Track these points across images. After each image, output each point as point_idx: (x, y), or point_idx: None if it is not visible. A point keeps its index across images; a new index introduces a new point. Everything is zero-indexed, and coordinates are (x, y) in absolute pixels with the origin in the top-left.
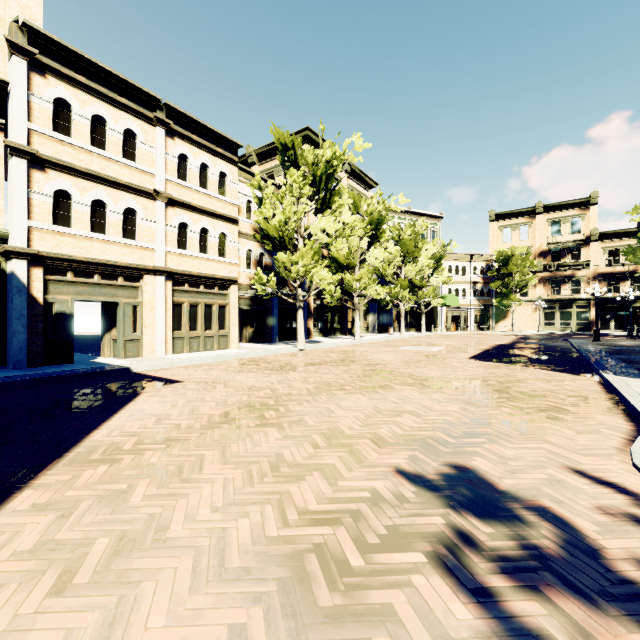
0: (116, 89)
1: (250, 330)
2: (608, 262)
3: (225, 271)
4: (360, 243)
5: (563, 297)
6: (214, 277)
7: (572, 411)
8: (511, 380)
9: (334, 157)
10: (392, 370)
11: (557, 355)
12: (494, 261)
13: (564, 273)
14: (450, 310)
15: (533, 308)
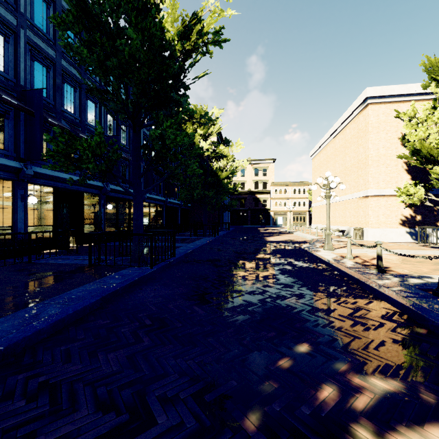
0: (283, 184)
1: None
2: None
3: (304, 209)
4: None
5: None
6: (301, 211)
7: None
8: None
9: None
10: None
11: None
12: None
13: None
14: None
15: None
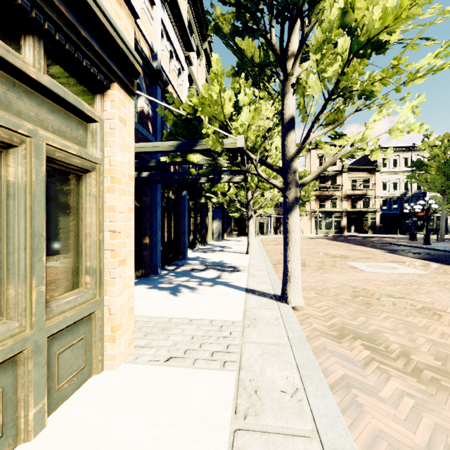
0: None
1: None
2: (351, 187)
3: None
4: (265, 123)
5: (327, 210)
6: None
7: None
8: None
9: None
10: None
11: None
12: None
13: (327, 193)
14: (258, 218)
15: (308, 217)
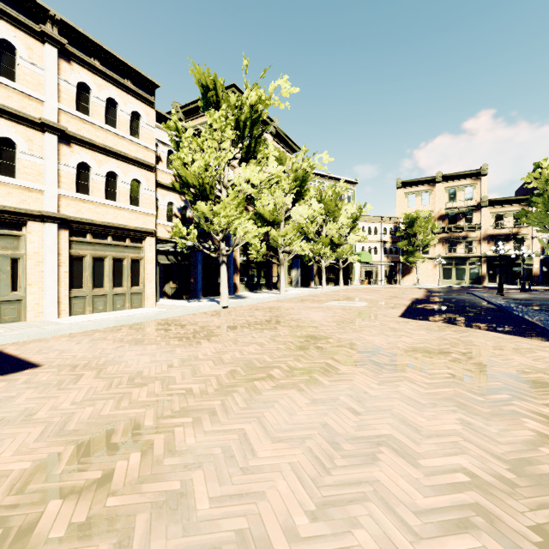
0: None
1: (172, 286)
2: (495, 225)
3: (139, 222)
4: (285, 200)
5: (458, 255)
6: (124, 228)
7: None
8: (474, 350)
9: (259, 101)
10: (327, 336)
11: (482, 311)
12: (401, 223)
13: (459, 234)
14: (363, 266)
15: (433, 264)
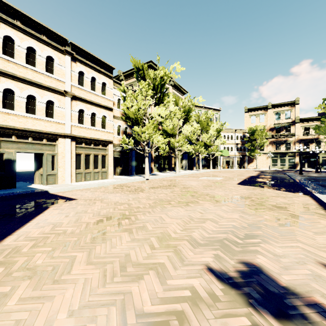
0: (42, 33)
1: (120, 168)
2: (304, 133)
3: (105, 136)
4: (179, 122)
5: (281, 151)
6: (99, 139)
7: (305, 217)
8: (264, 197)
9: (165, 75)
10: (197, 191)
11: (283, 182)
12: (247, 133)
13: (282, 139)
14: (224, 158)
15: (266, 157)
